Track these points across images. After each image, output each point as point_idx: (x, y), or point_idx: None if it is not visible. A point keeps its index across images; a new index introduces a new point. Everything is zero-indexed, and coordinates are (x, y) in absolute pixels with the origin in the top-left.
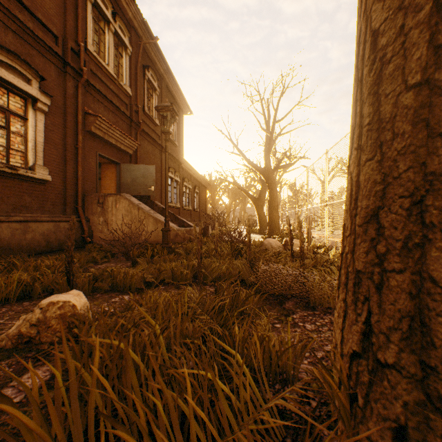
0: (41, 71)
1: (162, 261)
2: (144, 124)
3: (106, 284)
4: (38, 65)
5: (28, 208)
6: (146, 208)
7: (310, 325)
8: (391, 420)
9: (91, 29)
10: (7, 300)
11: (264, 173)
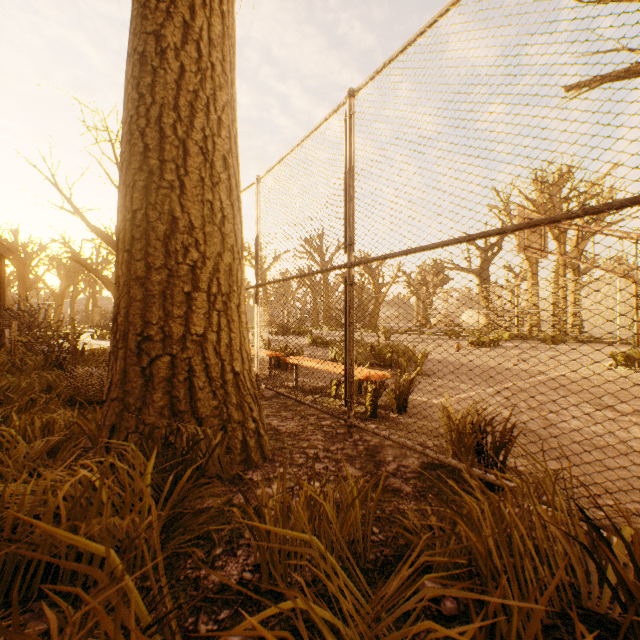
0: None
1: None
2: None
3: None
4: None
5: None
6: None
7: None
8: (112, 425)
9: None
10: None
11: None
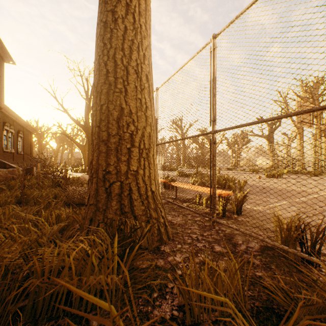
0: None
1: None
2: None
3: None
4: None
5: None
6: None
7: None
8: (90, 218)
9: None
10: None
11: (85, 129)
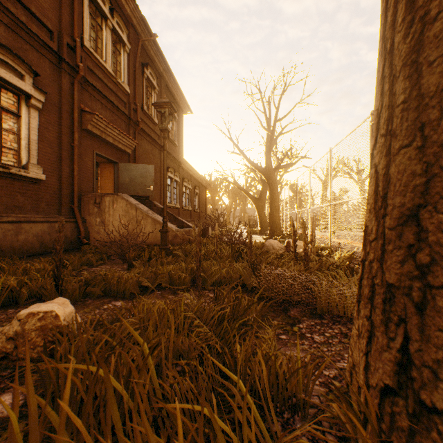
0: (35, 67)
1: (159, 264)
2: (143, 123)
3: (98, 289)
4: (32, 61)
5: (21, 208)
6: (144, 208)
7: (318, 336)
8: None
9: (88, 24)
10: None
11: (265, 173)
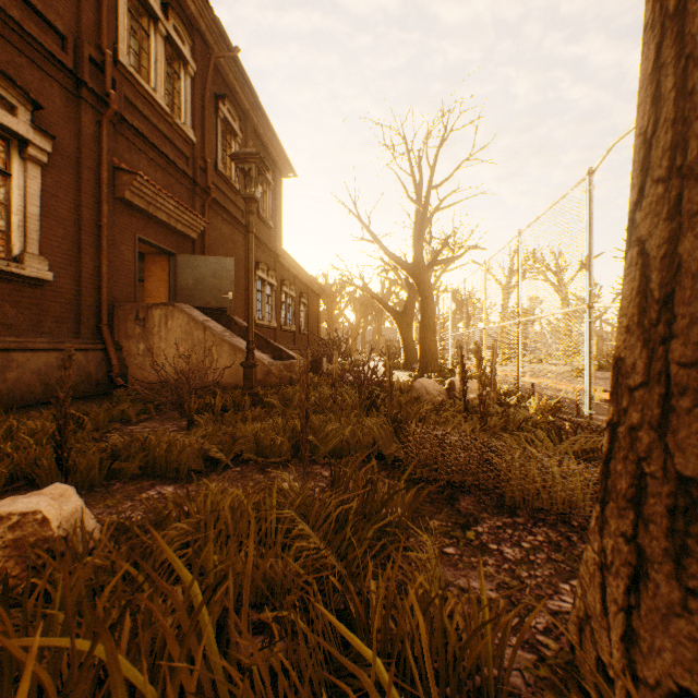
0: (35, 93)
1: (240, 419)
2: (217, 191)
3: (133, 464)
4: (30, 84)
5: (12, 327)
6: (217, 327)
7: (511, 549)
8: None
9: (125, 28)
10: None
11: (413, 272)
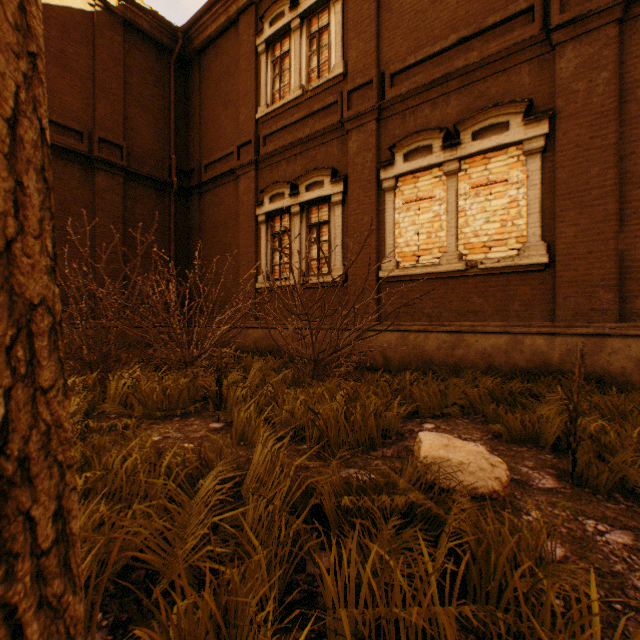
0: None
1: None
2: None
3: None
4: None
5: None
6: None
7: None
8: None
9: None
10: (545, 442)
11: None
